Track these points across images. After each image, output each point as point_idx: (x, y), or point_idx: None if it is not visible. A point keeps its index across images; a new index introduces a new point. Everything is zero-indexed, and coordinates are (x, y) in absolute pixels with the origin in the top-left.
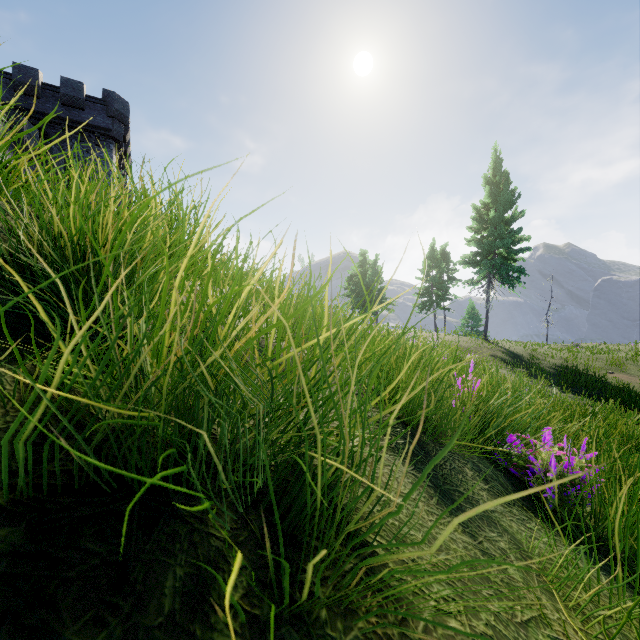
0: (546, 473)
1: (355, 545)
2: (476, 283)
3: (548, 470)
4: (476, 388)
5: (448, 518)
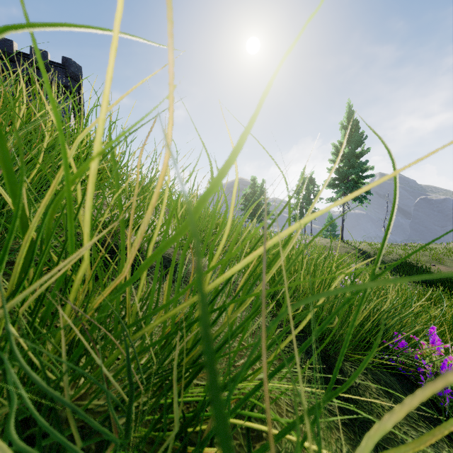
0: (436, 375)
1: None
2: (335, 200)
3: (439, 373)
4: None
5: None
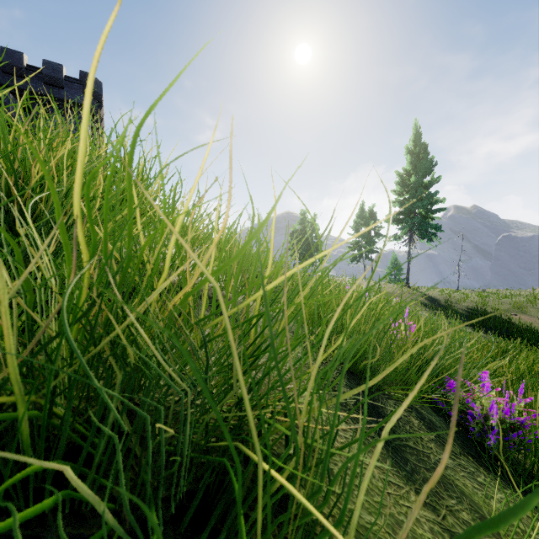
0: (485, 418)
1: None
2: (399, 238)
3: (488, 415)
4: (413, 333)
5: (406, 486)
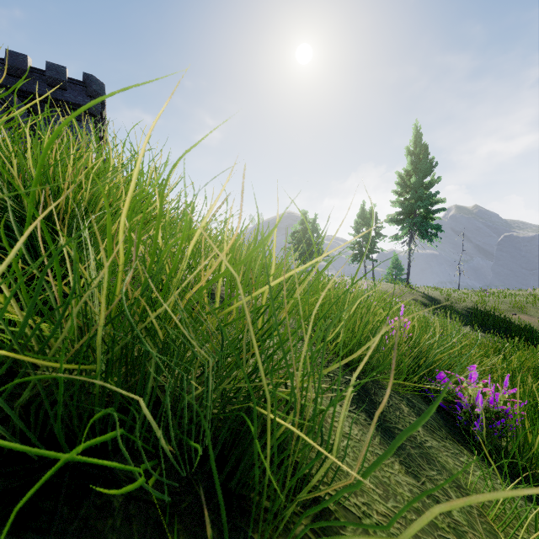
0: (472, 407)
1: (305, 501)
2: (400, 238)
3: (474, 405)
4: (407, 330)
5: (391, 458)
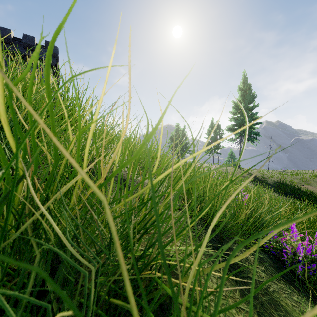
0: (294, 254)
1: None
2: (234, 140)
3: (296, 252)
4: (247, 199)
5: None
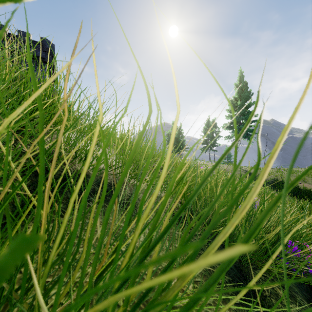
0: None
1: None
2: (231, 137)
3: None
4: None
5: None
